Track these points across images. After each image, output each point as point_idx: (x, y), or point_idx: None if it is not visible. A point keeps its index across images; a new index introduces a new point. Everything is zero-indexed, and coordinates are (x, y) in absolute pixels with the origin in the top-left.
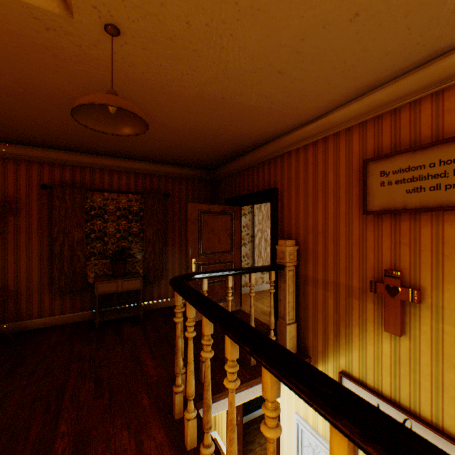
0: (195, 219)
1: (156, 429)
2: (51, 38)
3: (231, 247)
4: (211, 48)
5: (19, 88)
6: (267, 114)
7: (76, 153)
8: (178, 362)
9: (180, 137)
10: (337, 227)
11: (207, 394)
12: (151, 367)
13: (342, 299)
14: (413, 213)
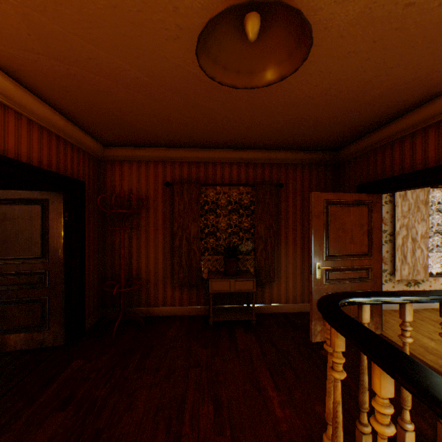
0: (319, 212)
1: None
2: None
3: (367, 248)
4: None
5: (144, 77)
6: None
7: (192, 149)
8: None
9: (306, 107)
10: None
11: None
12: (276, 403)
13: None
14: None
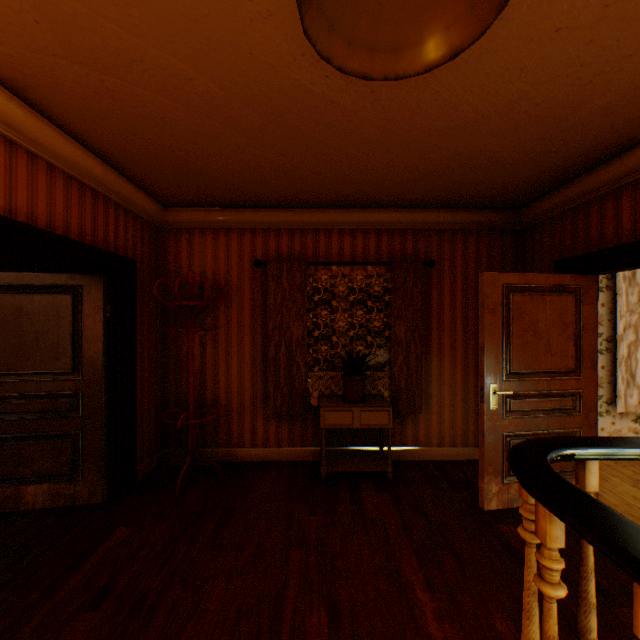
0: (495, 304)
1: None
2: None
3: (574, 362)
4: None
5: (219, 91)
6: None
7: (294, 209)
8: None
9: (476, 134)
10: None
11: None
12: (429, 613)
13: None
14: None
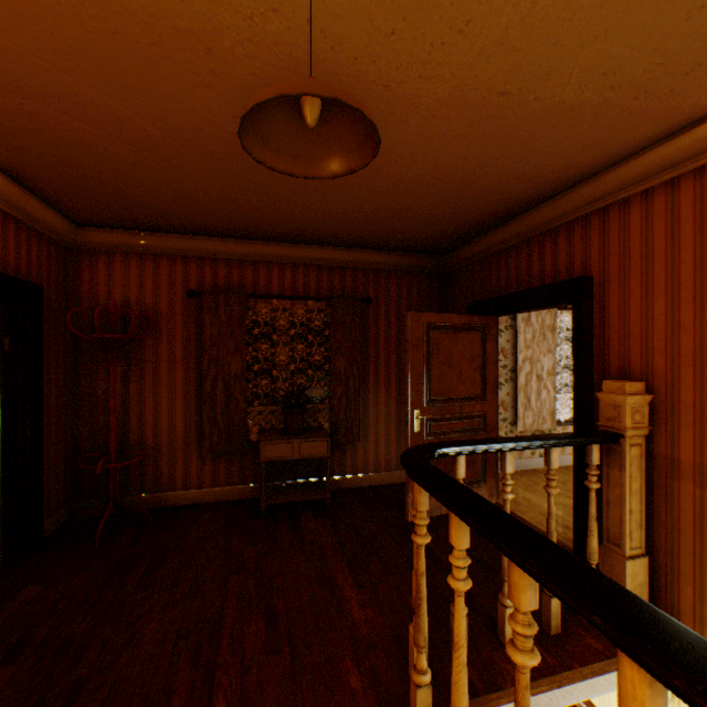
0: (419, 340)
1: None
2: (203, 11)
3: (480, 389)
4: None
5: (157, 131)
6: (591, 118)
7: (233, 239)
8: (421, 624)
9: (398, 194)
10: None
11: None
12: (355, 603)
13: None
14: None
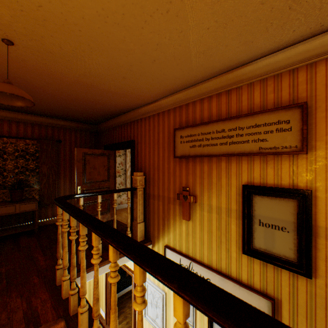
0: (81, 159)
1: (42, 293)
2: None
3: (108, 177)
4: (79, 61)
5: None
6: (124, 96)
7: None
8: (60, 249)
9: (67, 103)
10: (164, 165)
11: (73, 260)
12: (43, 260)
13: (166, 205)
14: (193, 158)
